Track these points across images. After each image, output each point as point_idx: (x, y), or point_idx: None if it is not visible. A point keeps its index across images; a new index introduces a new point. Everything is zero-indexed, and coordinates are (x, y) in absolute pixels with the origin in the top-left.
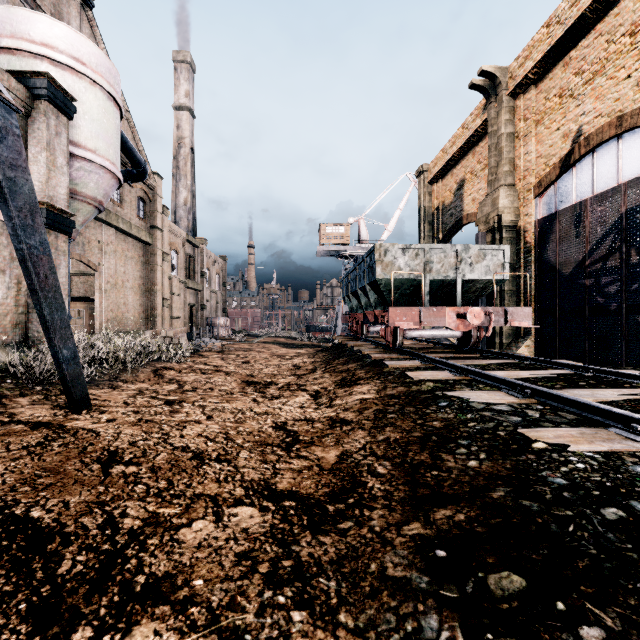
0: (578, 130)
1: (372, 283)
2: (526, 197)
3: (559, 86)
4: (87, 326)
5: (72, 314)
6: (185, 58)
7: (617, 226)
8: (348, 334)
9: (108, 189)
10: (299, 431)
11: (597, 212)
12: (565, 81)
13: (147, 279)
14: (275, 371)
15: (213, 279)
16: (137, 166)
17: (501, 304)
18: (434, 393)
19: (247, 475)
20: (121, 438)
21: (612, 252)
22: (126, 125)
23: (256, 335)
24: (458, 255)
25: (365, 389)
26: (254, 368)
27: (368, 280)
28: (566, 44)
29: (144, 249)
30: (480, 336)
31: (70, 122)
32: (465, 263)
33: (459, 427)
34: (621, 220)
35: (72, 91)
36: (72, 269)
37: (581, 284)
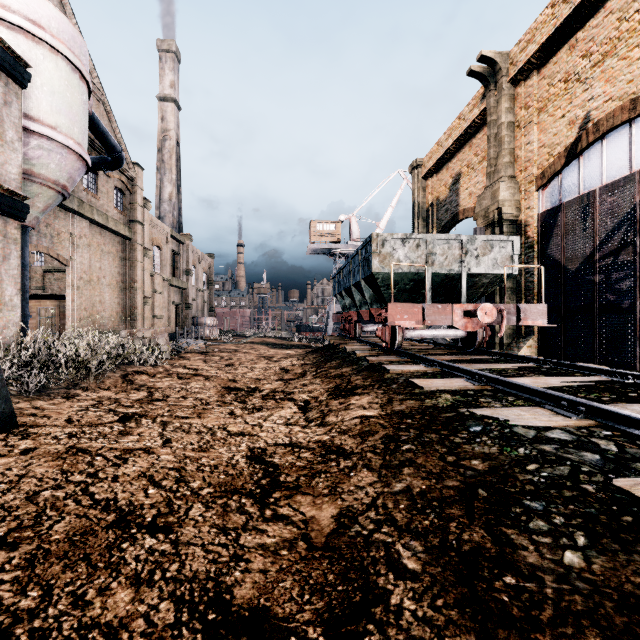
0: (586, 116)
1: (368, 278)
2: (528, 189)
3: (564, 70)
4: (58, 326)
5: (42, 313)
6: (170, 47)
7: (630, 217)
8: (340, 334)
9: (73, 172)
10: (281, 465)
11: (607, 203)
12: (571, 65)
13: (126, 276)
14: (261, 375)
15: (199, 277)
16: (112, 152)
17: (501, 302)
18: (458, 411)
19: (189, 564)
20: (20, 486)
21: (624, 246)
22: (102, 110)
23: (244, 335)
24: (463, 246)
25: (365, 402)
26: (238, 372)
27: (363, 274)
28: (573, 24)
29: (123, 244)
30: (486, 336)
31: (25, 93)
32: (471, 255)
33: (514, 472)
34: (635, 211)
35: (27, 58)
36: (45, 265)
37: (589, 280)
